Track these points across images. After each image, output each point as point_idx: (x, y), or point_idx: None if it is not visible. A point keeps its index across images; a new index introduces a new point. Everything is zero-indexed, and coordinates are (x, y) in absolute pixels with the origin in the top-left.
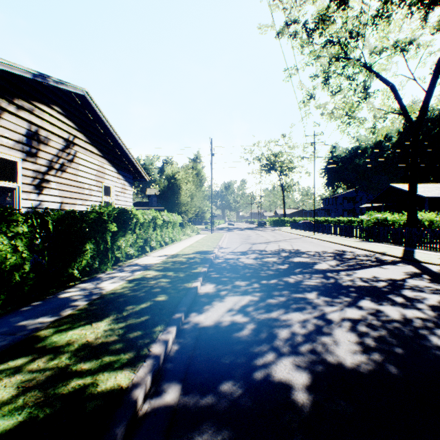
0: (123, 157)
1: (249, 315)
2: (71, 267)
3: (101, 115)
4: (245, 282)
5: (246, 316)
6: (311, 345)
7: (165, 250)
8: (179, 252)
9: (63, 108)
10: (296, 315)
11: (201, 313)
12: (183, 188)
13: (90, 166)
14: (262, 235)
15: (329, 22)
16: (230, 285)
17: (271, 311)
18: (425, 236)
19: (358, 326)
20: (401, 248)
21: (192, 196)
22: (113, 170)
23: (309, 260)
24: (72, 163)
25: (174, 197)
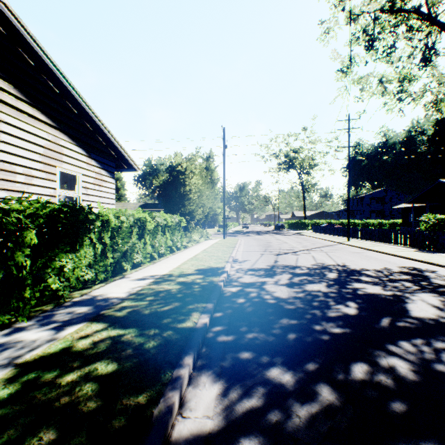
0: (98, 135)
1: None
2: None
3: (44, 57)
4: (293, 372)
5: None
6: None
7: (156, 266)
8: (174, 270)
9: None
10: None
11: None
12: (188, 182)
13: (28, 139)
14: (285, 241)
15: None
16: (260, 391)
17: None
18: None
19: None
20: None
21: (200, 194)
22: (79, 151)
23: (382, 290)
24: None
25: (175, 194)
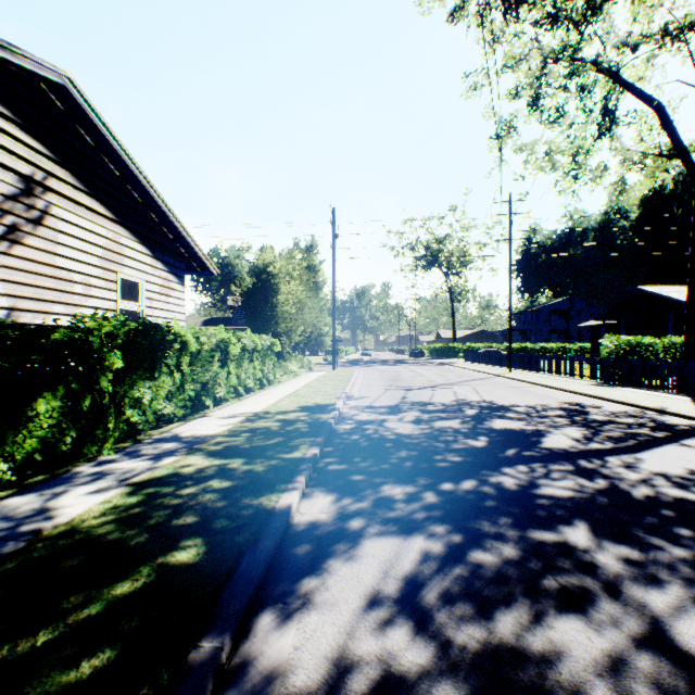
0: (165, 228)
1: (433, 632)
2: None
3: (108, 136)
4: (403, 487)
5: (423, 636)
6: None
7: (244, 403)
8: (270, 408)
9: (16, 110)
10: (575, 630)
11: (287, 619)
12: (283, 290)
13: (87, 238)
14: (421, 373)
15: None
16: (370, 498)
17: (494, 606)
18: None
19: None
20: (687, 399)
21: (300, 306)
22: (143, 250)
23: (525, 425)
24: (40, 228)
25: (266, 306)
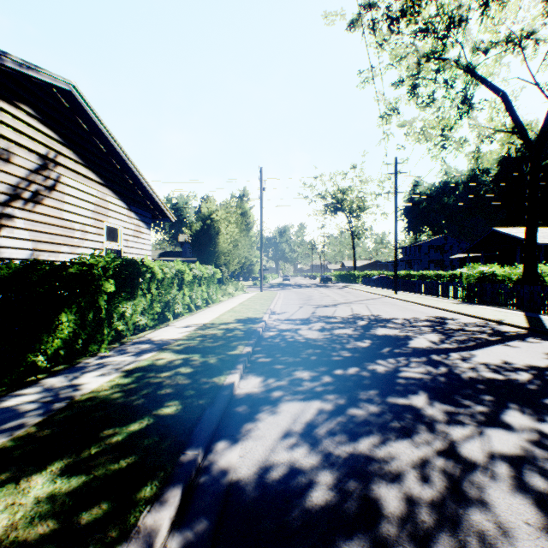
0: (136, 188)
1: (321, 449)
2: (34, 351)
3: (99, 124)
4: (309, 372)
5: (315, 450)
6: (456, 539)
7: (195, 317)
8: (215, 320)
9: (37, 109)
10: (405, 447)
11: (234, 443)
12: (223, 231)
13: (83, 198)
14: (328, 294)
15: (419, 7)
16: (286, 379)
17: (359, 436)
18: (545, 296)
19: (528, 479)
20: (521, 313)
21: (236, 243)
22: (121, 204)
23: (399, 332)
24: (53, 192)
25: (210, 244)
